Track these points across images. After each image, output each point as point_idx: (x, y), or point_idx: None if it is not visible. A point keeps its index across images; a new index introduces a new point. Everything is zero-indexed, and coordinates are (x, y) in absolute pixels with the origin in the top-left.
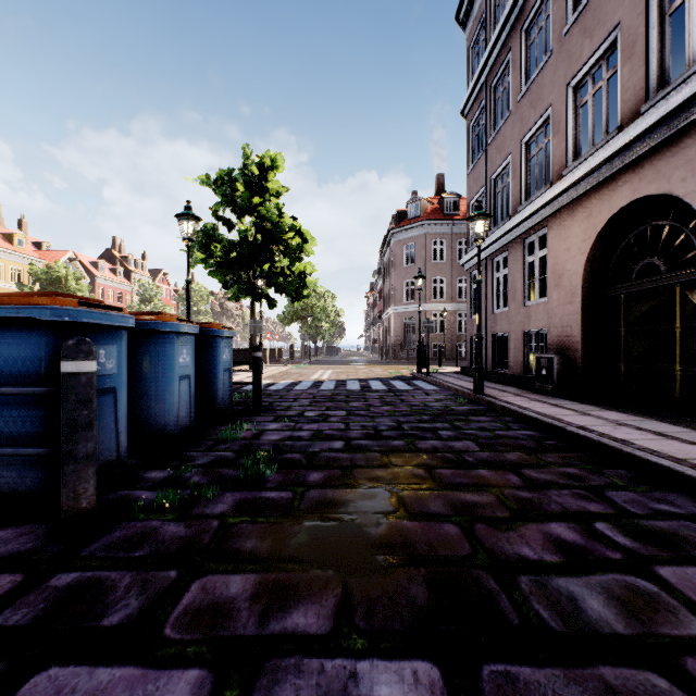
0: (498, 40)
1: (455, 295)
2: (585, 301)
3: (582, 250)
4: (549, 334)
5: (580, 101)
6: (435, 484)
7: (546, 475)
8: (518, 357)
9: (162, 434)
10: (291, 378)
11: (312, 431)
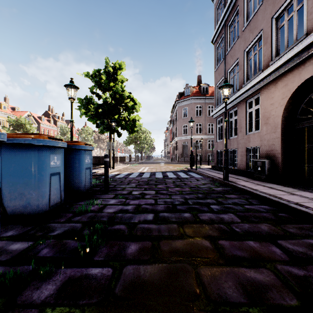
0: (232, 2)
1: (206, 131)
2: (283, 131)
3: (281, 104)
4: (261, 149)
5: (279, 25)
6: (221, 257)
7: (299, 247)
8: (242, 160)
9: (37, 211)
10: (128, 171)
11: (135, 205)
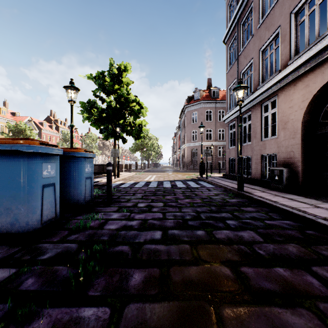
0: None
1: (217, 137)
2: (303, 137)
3: (301, 107)
4: (278, 156)
5: (299, 21)
6: (247, 292)
7: None
8: (257, 169)
9: (26, 229)
10: (134, 180)
11: (140, 220)
